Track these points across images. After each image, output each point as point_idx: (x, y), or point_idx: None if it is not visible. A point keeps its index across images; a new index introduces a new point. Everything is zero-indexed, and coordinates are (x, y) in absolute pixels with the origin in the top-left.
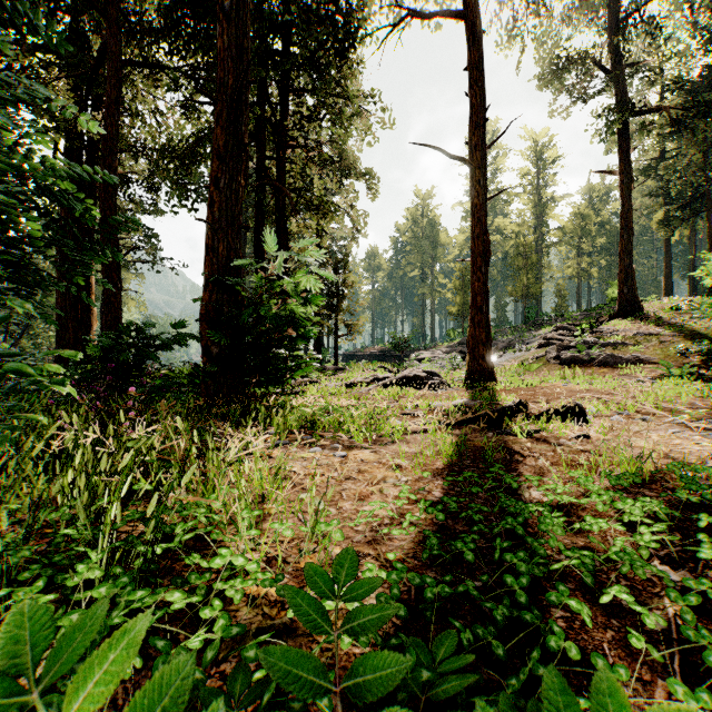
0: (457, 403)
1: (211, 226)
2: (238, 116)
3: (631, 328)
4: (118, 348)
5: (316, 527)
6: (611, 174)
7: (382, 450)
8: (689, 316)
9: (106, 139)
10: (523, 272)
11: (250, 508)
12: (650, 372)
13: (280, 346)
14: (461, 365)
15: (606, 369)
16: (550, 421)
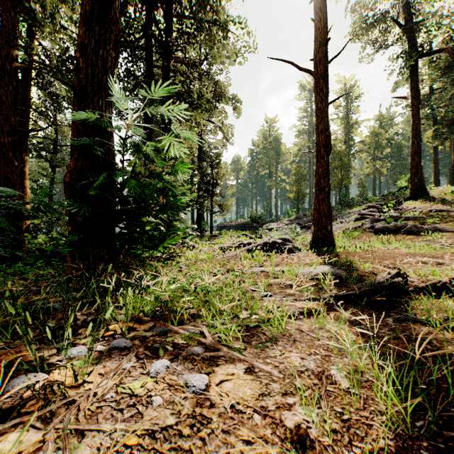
0: (323, 271)
1: (73, 89)
2: None
3: (424, 206)
4: None
5: None
6: (405, 98)
7: (262, 365)
8: None
9: (4, 34)
10: (338, 170)
11: None
12: (447, 238)
13: (145, 214)
14: (299, 233)
15: (412, 236)
16: (435, 295)
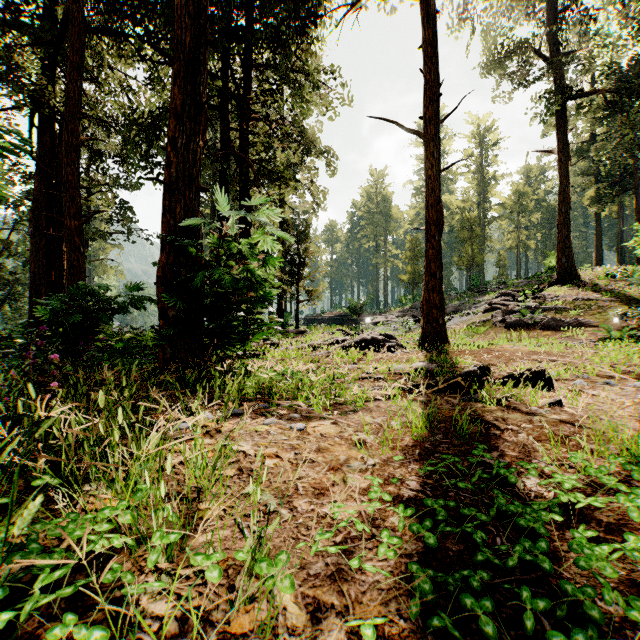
0: (417, 366)
1: (168, 186)
2: (196, 75)
3: (570, 294)
4: (70, 311)
5: (254, 568)
6: (550, 152)
7: (343, 420)
8: (623, 283)
9: (68, 105)
10: (468, 243)
11: (160, 537)
12: (591, 334)
13: (238, 309)
14: (412, 328)
15: (549, 332)
16: (513, 385)
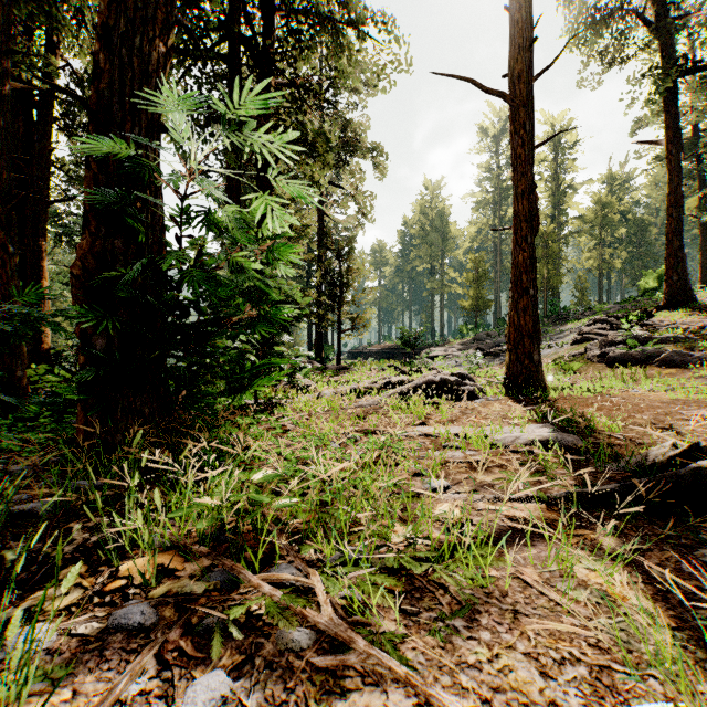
0: (541, 436)
1: (86, 106)
2: None
3: (691, 320)
4: None
5: None
6: (655, 143)
7: (450, 698)
8: None
9: None
10: (543, 262)
11: None
12: None
13: (215, 334)
14: (480, 364)
15: (673, 370)
16: None
